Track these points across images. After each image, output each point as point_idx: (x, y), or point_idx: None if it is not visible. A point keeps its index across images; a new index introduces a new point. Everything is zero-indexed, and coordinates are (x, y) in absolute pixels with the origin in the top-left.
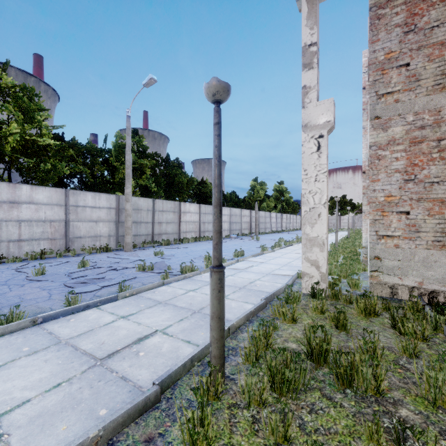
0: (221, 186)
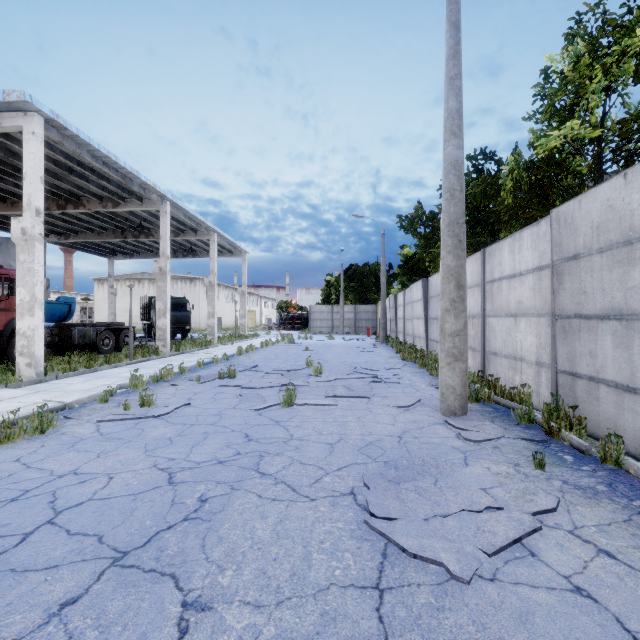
0: (130, 310)
